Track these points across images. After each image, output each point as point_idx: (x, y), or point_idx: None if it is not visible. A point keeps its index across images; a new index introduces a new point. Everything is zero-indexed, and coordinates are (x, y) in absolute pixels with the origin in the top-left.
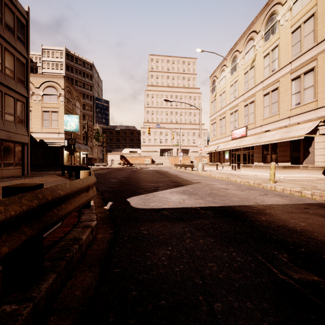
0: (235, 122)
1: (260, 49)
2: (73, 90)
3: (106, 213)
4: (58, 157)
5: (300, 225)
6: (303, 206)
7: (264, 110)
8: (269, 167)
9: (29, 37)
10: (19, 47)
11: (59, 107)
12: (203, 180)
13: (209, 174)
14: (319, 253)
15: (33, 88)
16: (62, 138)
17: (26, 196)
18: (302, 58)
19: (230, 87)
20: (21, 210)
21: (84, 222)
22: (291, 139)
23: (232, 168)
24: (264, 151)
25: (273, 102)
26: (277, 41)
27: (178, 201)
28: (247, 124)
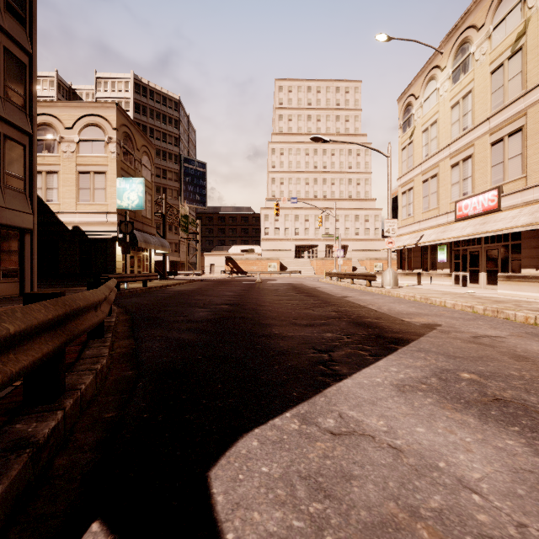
0: (464, 183)
1: None
2: (136, 134)
3: None
4: (106, 259)
5: None
6: None
7: None
8: None
9: (35, 10)
10: (11, 26)
11: (108, 163)
12: (432, 316)
13: (425, 296)
14: None
15: (61, 129)
16: (113, 223)
17: None
18: None
19: (450, 110)
20: None
21: None
22: None
23: (455, 282)
24: None
25: None
26: None
27: None
28: (500, 184)
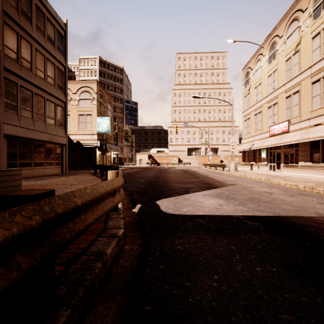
0: (274, 117)
1: (307, 29)
2: (105, 94)
3: (135, 217)
4: (91, 157)
5: None
6: None
7: (313, 101)
8: (322, 167)
9: (67, 47)
10: (59, 57)
11: (93, 110)
12: (238, 182)
13: (244, 175)
14: None
15: (71, 94)
16: (95, 139)
17: (24, 210)
18: None
19: (267, 78)
20: (9, 235)
21: (110, 229)
22: None
23: (270, 169)
24: (313, 149)
25: None
26: None
27: (214, 207)
28: (290, 118)
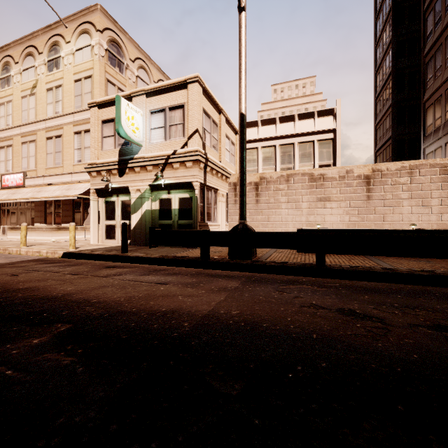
0: (8, 163)
1: (43, 76)
2: None
3: None
4: None
5: None
6: (14, 263)
7: (48, 158)
8: (43, 229)
9: None
10: None
11: None
12: None
13: None
14: None
15: None
16: None
17: None
18: (83, 114)
19: None
20: None
21: None
22: (67, 198)
23: (3, 233)
24: (48, 209)
25: (57, 151)
26: (61, 81)
27: None
28: (26, 170)
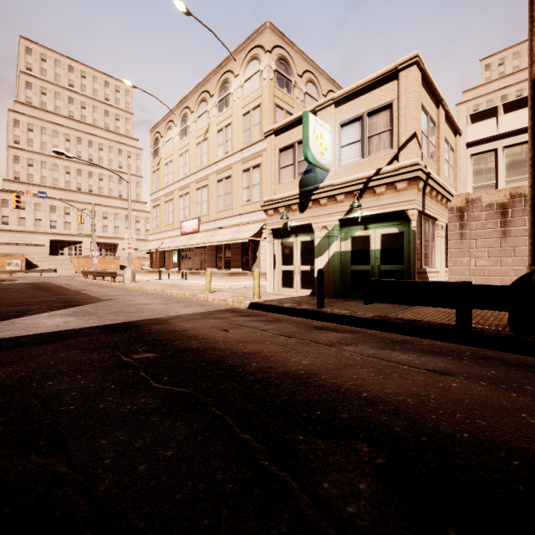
0: (186, 210)
1: (214, 119)
2: None
3: None
4: None
5: (187, 327)
6: (212, 312)
7: (218, 201)
8: (218, 274)
9: None
10: None
11: None
12: (123, 295)
13: (140, 286)
14: (175, 342)
15: None
16: None
17: None
18: (251, 149)
19: (179, 157)
20: None
21: None
22: (239, 242)
23: (182, 277)
24: (218, 254)
25: (227, 193)
26: (230, 118)
27: (56, 325)
28: (200, 215)
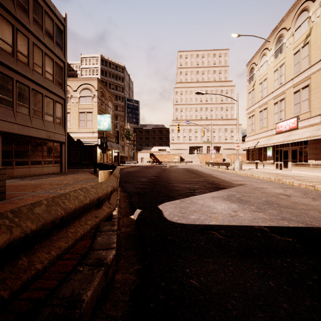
0: (280, 113)
1: (318, 19)
2: (106, 91)
3: (133, 227)
4: (92, 155)
5: None
6: None
7: None
8: None
9: (66, 42)
10: (57, 52)
11: (93, 107)
12: (246, 181)
13: (251, 174)
14: None
15: (71, 92)
16: (95, 137)
17: None
18: None
19: (273, 73)
20: None
21: (98, 250)
22: None
23: (276, 167)
24: None
25: None
26: None
27: (228, 214)
28: (298, 114)
